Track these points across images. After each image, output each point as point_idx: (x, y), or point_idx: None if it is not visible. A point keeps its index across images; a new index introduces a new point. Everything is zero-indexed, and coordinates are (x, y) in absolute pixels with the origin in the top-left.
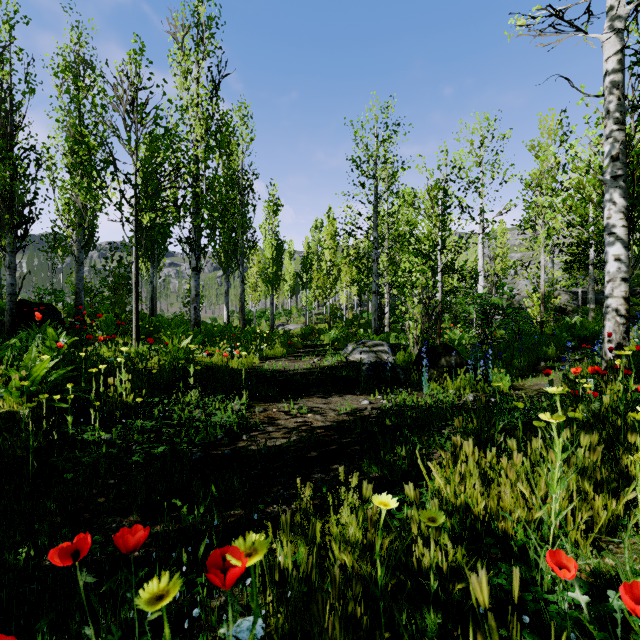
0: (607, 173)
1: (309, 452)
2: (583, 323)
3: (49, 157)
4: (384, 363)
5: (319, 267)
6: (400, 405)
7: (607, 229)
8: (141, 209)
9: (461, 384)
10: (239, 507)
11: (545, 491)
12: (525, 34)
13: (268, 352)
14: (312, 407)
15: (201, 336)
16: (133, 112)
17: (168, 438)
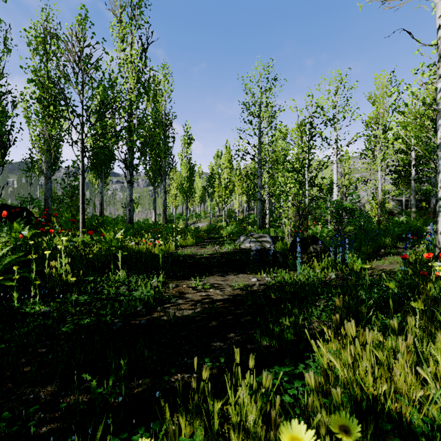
0: (440, 104)
1: (210, 322)
2: (408, 221)
3: (22, 99)
4: (267, 250)
5: (220, 183)
6: (280, 282)
7: (440, 147)
8: (86, 135)
9: (325, 265)
10: (147, 376)
11: (433, 372)
12: (375, 0)
13: (182, 242)
14: (213, 283)
15: (133, 230)
16: (80, 62)
17: (96, 310)
